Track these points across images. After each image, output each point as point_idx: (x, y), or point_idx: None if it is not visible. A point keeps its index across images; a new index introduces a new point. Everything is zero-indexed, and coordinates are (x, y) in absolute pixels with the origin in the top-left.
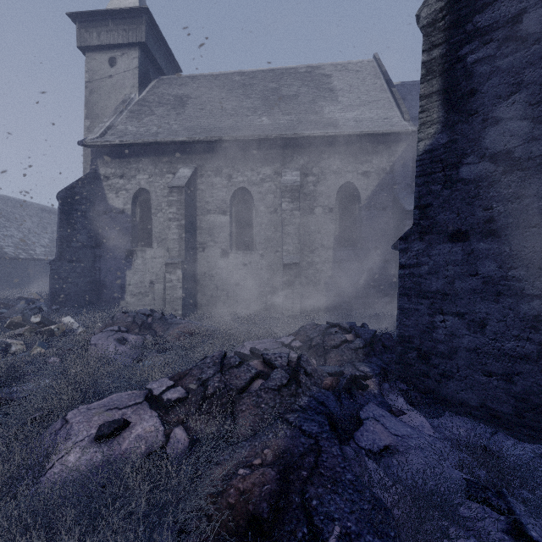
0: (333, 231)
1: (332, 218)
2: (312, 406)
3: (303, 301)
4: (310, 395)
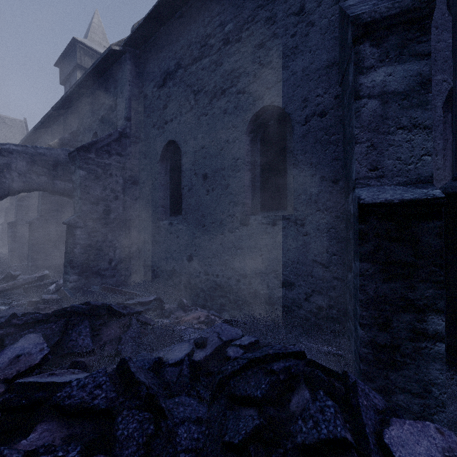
0: None
1: None
2: None
3: None
4: None
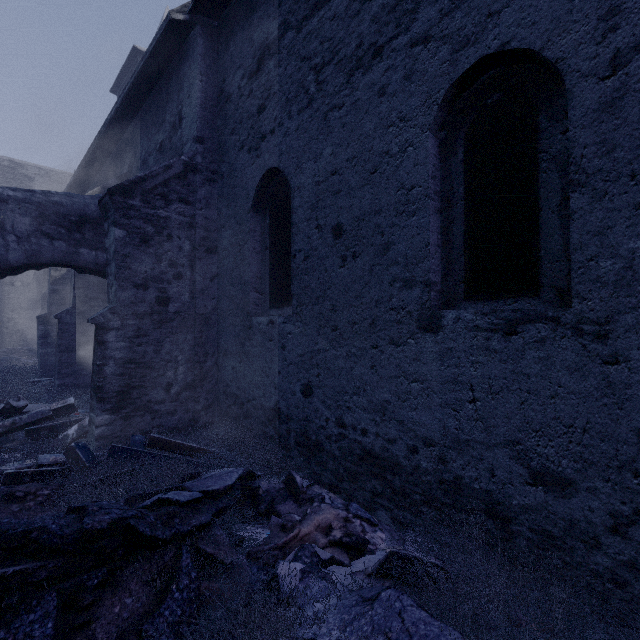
0: (31, 298)
1: (30, 290)
2: (2, 359)
3: (4, 344)
4: (1, 357)
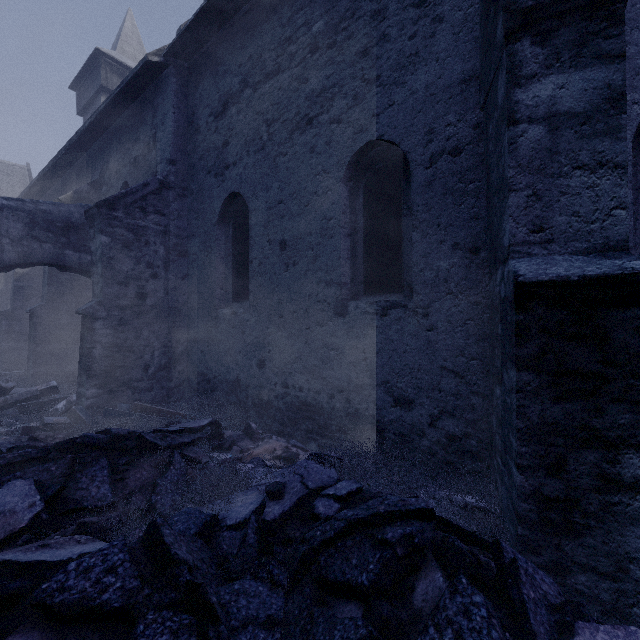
0: None
1: None
2: None
3: None
4: None
